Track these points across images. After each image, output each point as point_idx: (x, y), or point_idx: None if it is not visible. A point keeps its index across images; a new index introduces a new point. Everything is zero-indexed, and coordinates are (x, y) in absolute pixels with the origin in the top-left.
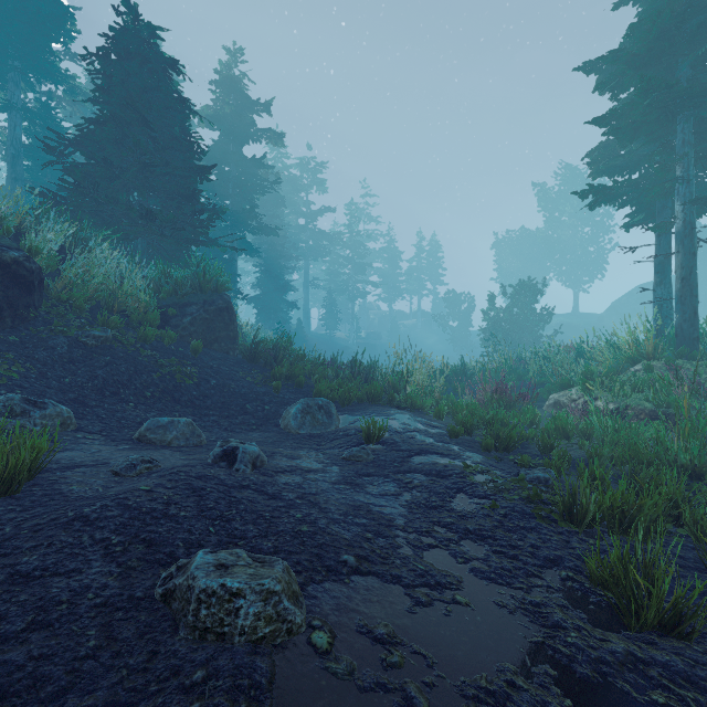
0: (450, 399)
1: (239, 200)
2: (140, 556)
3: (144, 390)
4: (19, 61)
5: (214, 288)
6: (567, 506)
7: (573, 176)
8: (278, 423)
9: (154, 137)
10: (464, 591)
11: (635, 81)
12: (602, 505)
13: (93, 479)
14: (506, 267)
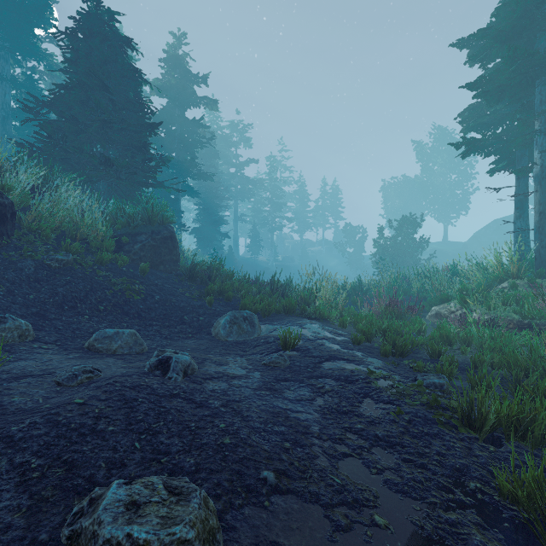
0: (350, 310)
1: (182, 152)
2: (57, 482)
3: (98, 304)
4: (8, 42)
5: (161, 221)
6: (465, 413)
7: (443, 135)
8: (210, 332)
9: (112, 100)
10: (381, 509)
11: (501, 52)
12: (500, 414)
13: (36, 390)
14: (391, 206)
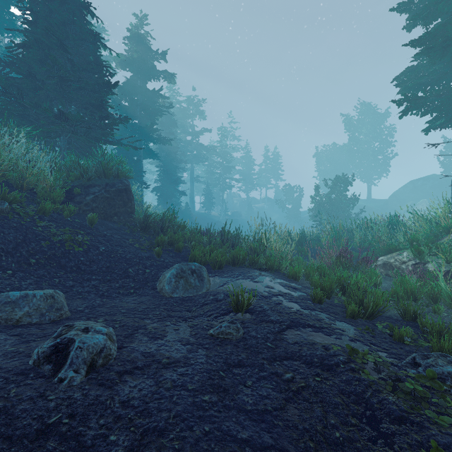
0: (299, 261)
1: (144, 119)
2: None
3: (29, 257)
4: None
5: (116, 175)
6: None
7: (368, 109)
8: (155, 286)
9: (70, 60)
10: None
11: (447, 7)
12: None
13: None
14: (323, 169)
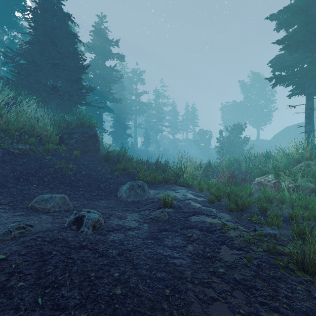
0: (205, 180)
1: (103, 86)
2: None
3: (43, 177)
4: None
5: (88, 125)
6: (300, 260)
7: (257, 77)
8: (117, 194)
9: (59, 51)
10: None
11: (298, 20)
12: None
13: None
14: (226, 119)
